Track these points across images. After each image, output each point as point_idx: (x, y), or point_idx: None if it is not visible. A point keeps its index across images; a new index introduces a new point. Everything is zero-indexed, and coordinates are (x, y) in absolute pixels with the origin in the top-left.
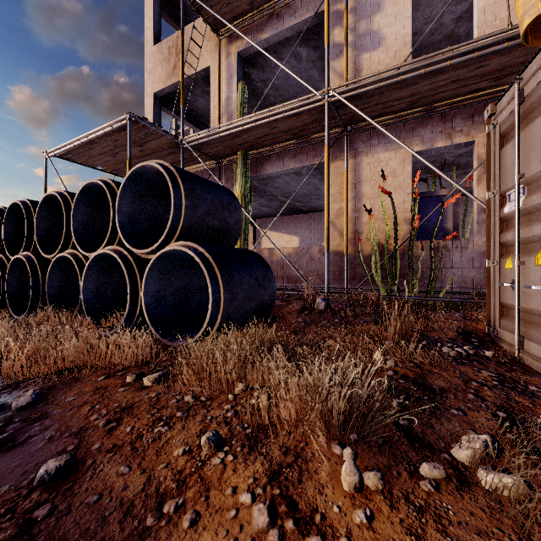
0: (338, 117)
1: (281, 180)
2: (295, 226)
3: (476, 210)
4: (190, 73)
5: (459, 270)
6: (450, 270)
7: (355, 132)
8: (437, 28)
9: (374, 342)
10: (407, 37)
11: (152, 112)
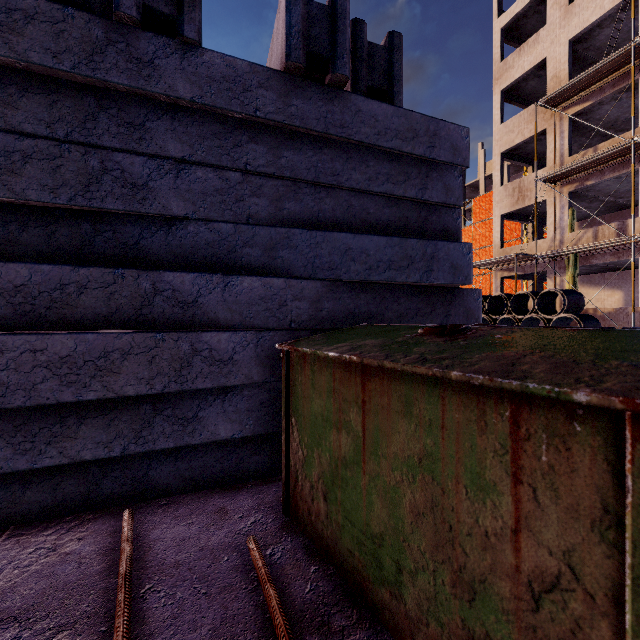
0: None
1: None
2: (618, 281)
3: None
4: (530, 204)
5: None
6: None
7: None
8: None
9: None
10: None
11: (499, 226)
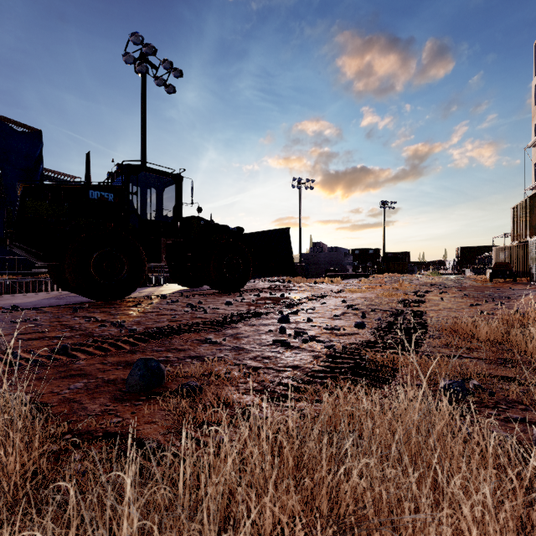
0: None
1: None
2: None
3: None
4: None
5: None
6: None
7: None
8: None
9: None
10: None
11: None
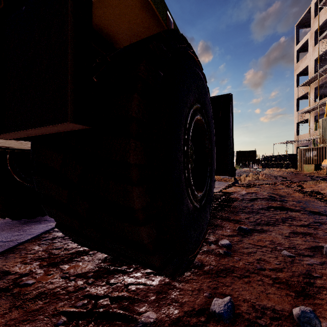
0: None
1: None
2: None
3: None
4: (304, 119)
5: None
6: None
7: None
8: None
9: None
10: None
11: (296, 127)
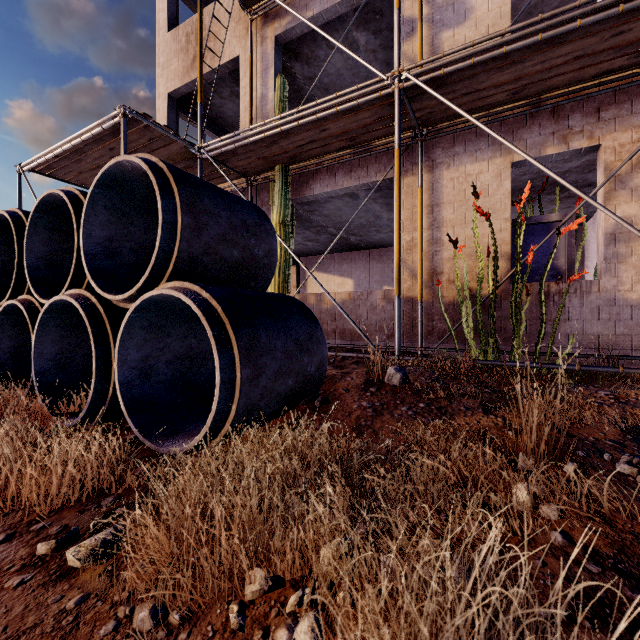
0: (411, 113)
1: (332, 206)
2: (349, 265)
3: (603, 240)
4: (214, 66)
5: (578, 324)
6: (565, 323)
7: (433, 136)
8: (536, 5)
9: (495, 453)
10: (505, 6)
11: (166, 117)
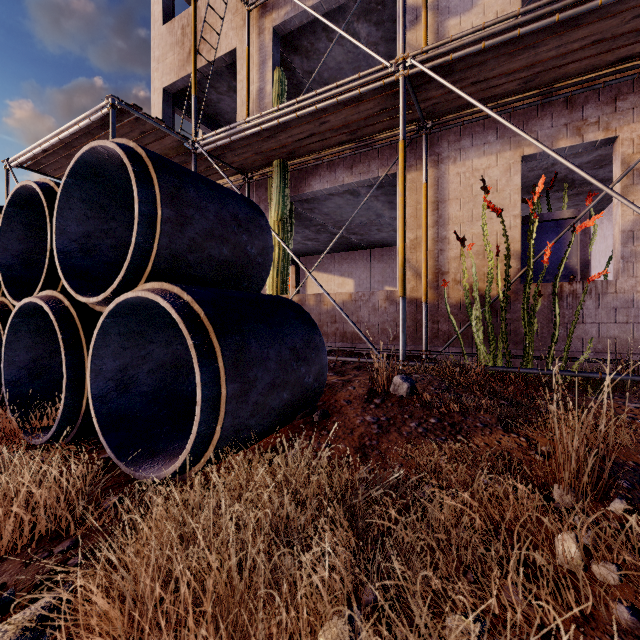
0: (416, 104)
1: (333, 203)
2: (349, 265)
3: (620, 238)
4: (210, 60)
5: (593, 327)
6: (579, 325)
7: (438, 129)
8: None
9: (524, 484)
10: None
11: (161, 113)
